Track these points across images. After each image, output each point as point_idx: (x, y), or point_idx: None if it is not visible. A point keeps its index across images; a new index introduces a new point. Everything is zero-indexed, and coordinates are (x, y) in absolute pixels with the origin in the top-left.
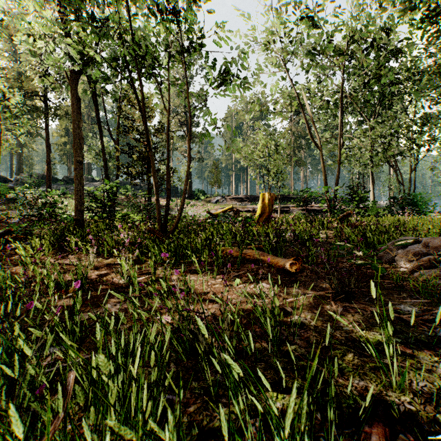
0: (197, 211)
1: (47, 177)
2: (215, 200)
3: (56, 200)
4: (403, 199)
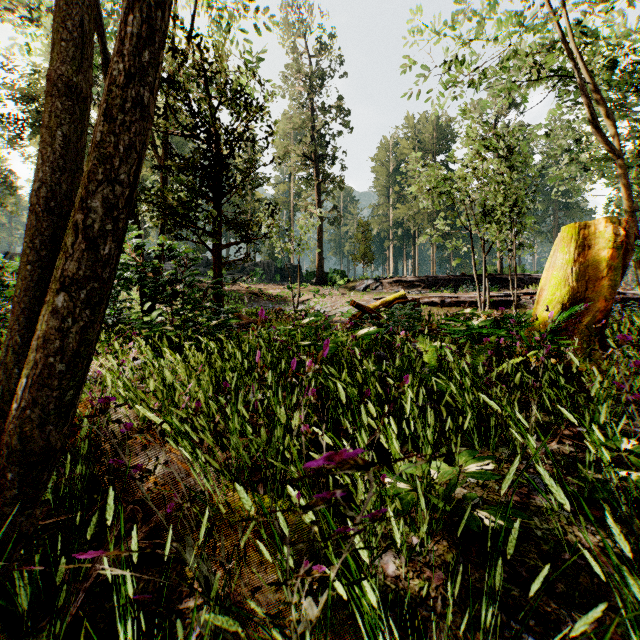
0: (331, 305)
1: None
2: (362, 285)
3: None
4: None
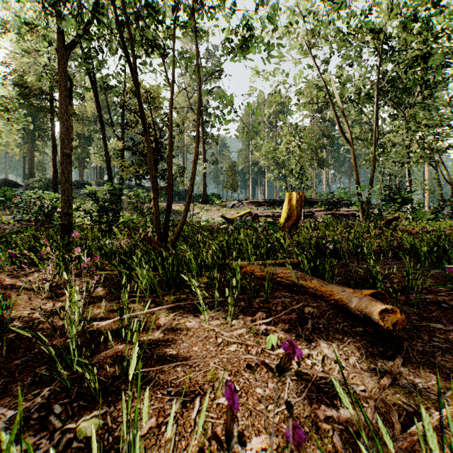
0: (211, 216)
1: (54, 180)
2: (231, 204)
3: (54, 204)
4: None
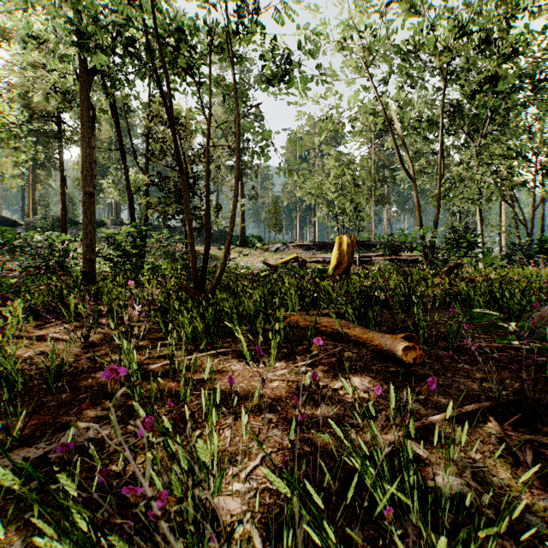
0: (251, 262)
1: (62, 219)
2: (274, 248)
3: (68, 248)
4: (528, 245)
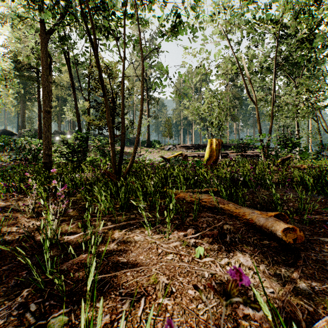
0: (153, 157)
1: (39, 130)
2: (167, 148)
3: (39, 147)
4: None
